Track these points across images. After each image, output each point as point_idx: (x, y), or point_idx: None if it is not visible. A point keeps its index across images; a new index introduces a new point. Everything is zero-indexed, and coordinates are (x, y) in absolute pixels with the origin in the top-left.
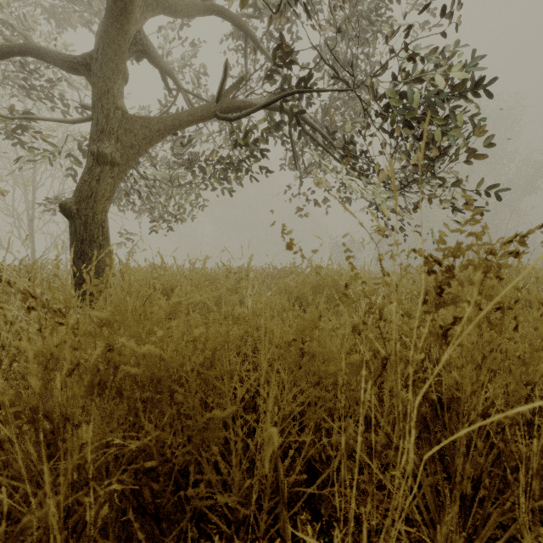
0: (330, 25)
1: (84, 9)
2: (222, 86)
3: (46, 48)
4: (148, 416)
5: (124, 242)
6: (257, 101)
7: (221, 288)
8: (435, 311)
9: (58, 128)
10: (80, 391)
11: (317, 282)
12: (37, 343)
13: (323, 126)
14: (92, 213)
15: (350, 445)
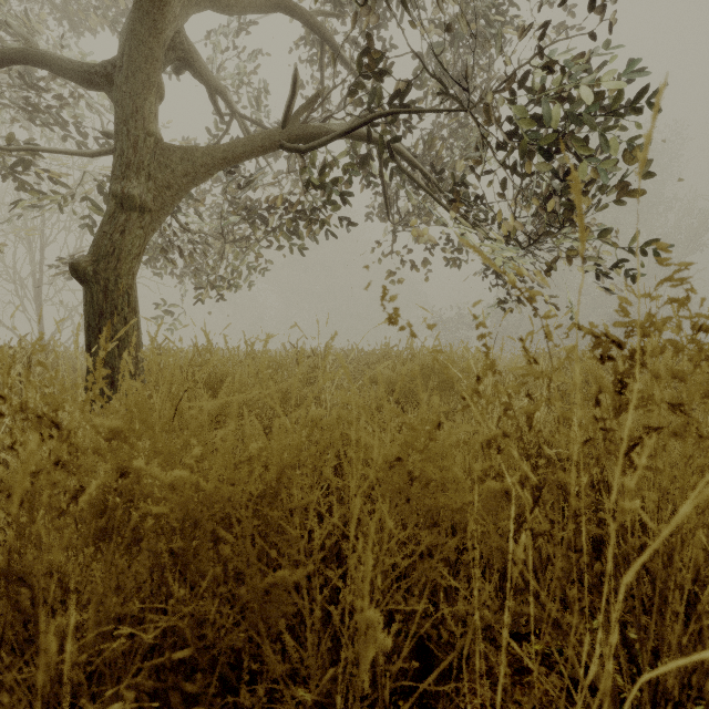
0: (434, 26)
1: (107, 7)
2: (291, 106)
3: (53, 55)
4: (180, 572)
5: (160, 316)
6: (337, 126)
7: (289, 377)
8: (614, 418)
9: (74, 166)
10: (57, 558)
11: (420, 370)
12: (12, 465)
13: (424, 162)
14: (115, 276)
15: (485, 619)
